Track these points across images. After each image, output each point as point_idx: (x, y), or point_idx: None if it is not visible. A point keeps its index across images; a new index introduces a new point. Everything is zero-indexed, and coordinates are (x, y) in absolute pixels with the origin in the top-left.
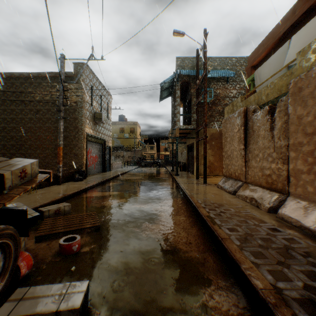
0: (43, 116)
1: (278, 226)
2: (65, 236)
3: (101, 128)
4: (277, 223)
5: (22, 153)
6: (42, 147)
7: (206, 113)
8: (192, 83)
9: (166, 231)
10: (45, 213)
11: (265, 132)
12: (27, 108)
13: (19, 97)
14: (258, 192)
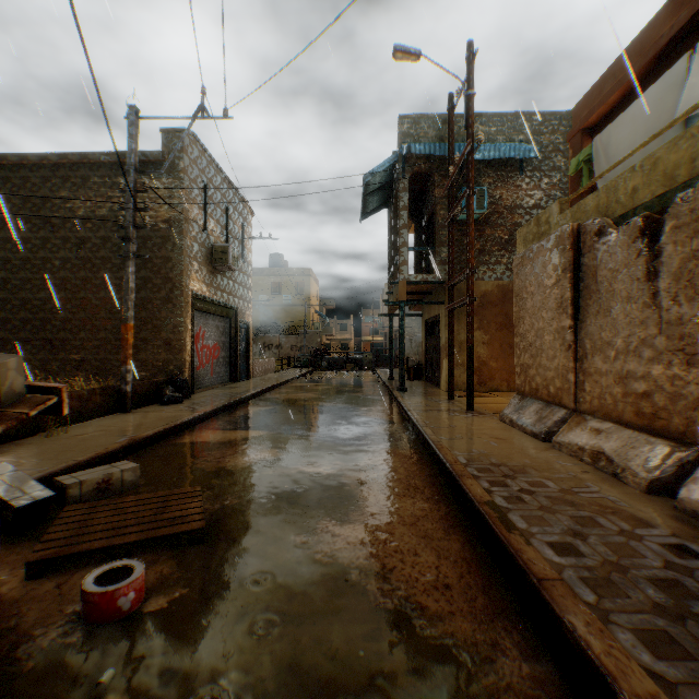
0: (93, 254)
1: (690, 539)
2: (103, 565)
3: (227, 282)
4: (682, 528)
5: (46, 338)
6: (92, 325)
7: (472, 244)
8: (437, 176)
9: (379, 545)
10: (71, 490)
11: (633, 284)
12: (58, 235)
13: (38, 209)
14: (614, 438)
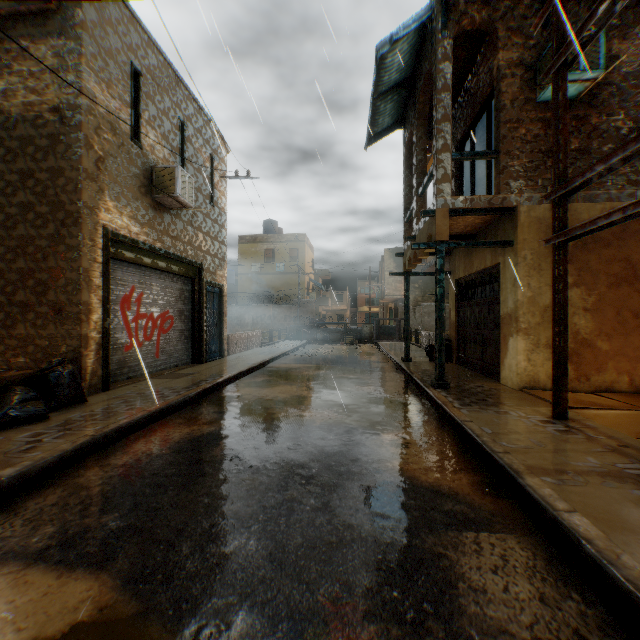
0: None
1: None
2: None
3: (184, 227)
4: None
5: None
6: None
7: None
8: (501, 31)
9: None
10: None
11: None
12: None
13: None
14: None
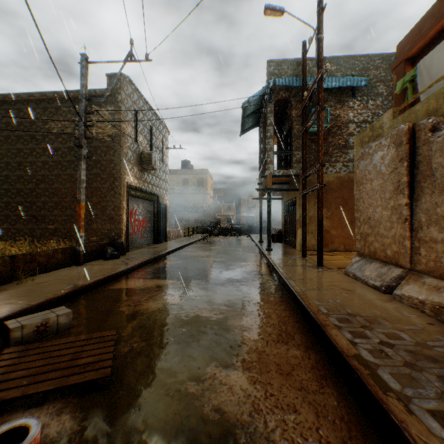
0: (62, 159)
1: None
2: (3, 424)
3: (152, 177)
4: None
5: (33, 215)
6: (61, 205)
7: (321, 145)
8: (293, 101)
9: (260, 397)
10: (14, 333)
11: None
12: (40, 146)
13: (28, 130)
14: None
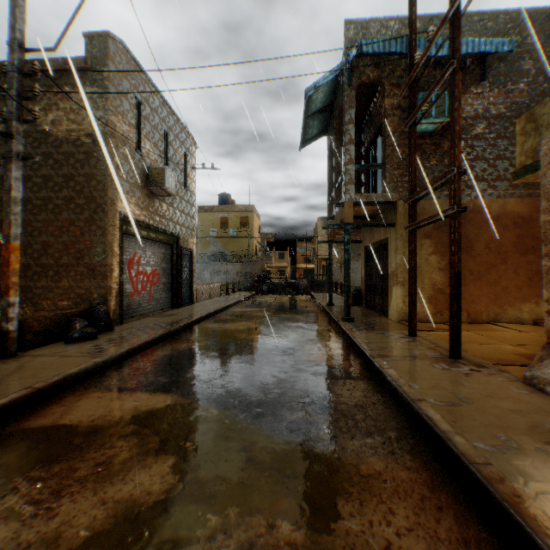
0: None
1: None
2: None
3: (167, 208)
4: None
5: None
6: None
7: (459, 135)
8: (387, 85)
9: None
10: None
11: None
12: None
13: None
14: None
